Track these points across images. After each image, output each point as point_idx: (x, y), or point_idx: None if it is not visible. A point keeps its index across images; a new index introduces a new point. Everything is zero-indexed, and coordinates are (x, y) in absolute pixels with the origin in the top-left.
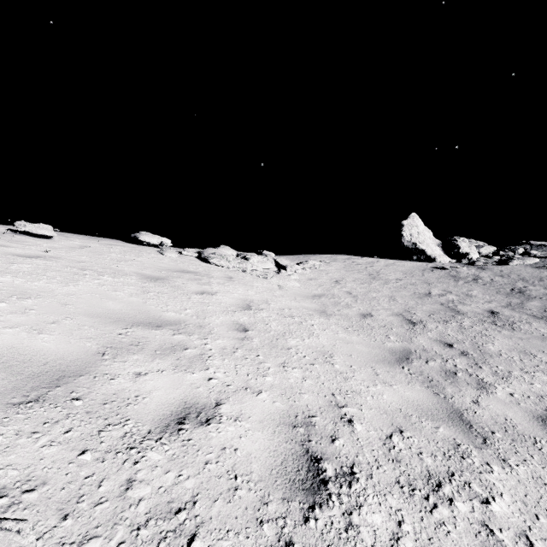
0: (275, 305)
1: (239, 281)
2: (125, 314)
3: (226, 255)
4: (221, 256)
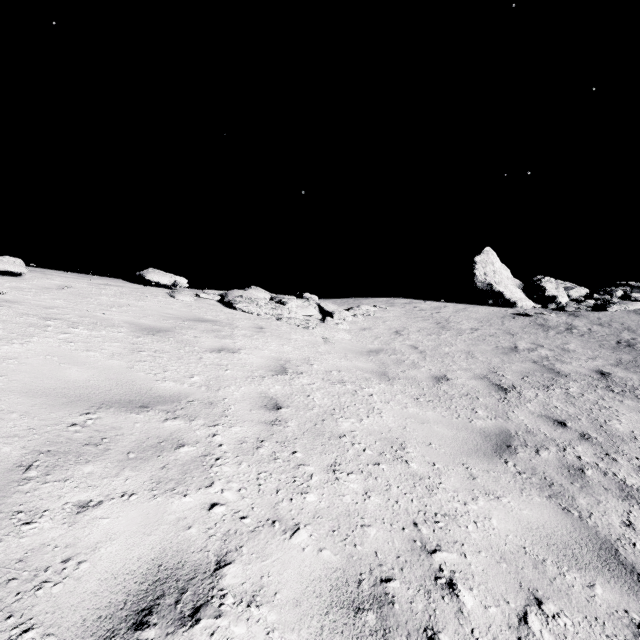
0: (320, 366)
1: (272, 333)
2: (92, 387)
3: (257, 299)
4: (250, 300)
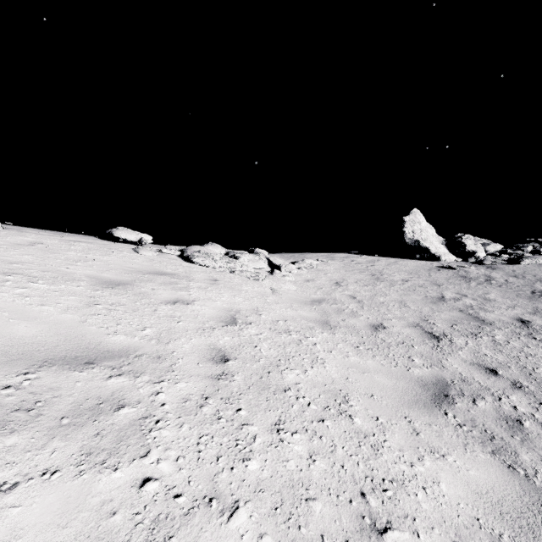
0: (267, 316)
1: (225, 284)
2: (38, 344)
3: (213, 254)
4: (207, 255)
